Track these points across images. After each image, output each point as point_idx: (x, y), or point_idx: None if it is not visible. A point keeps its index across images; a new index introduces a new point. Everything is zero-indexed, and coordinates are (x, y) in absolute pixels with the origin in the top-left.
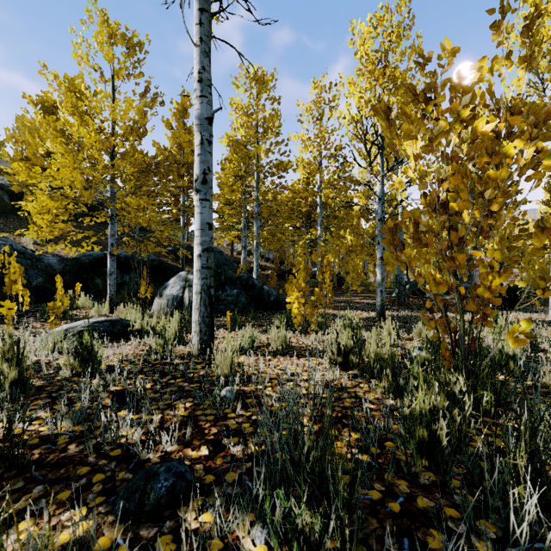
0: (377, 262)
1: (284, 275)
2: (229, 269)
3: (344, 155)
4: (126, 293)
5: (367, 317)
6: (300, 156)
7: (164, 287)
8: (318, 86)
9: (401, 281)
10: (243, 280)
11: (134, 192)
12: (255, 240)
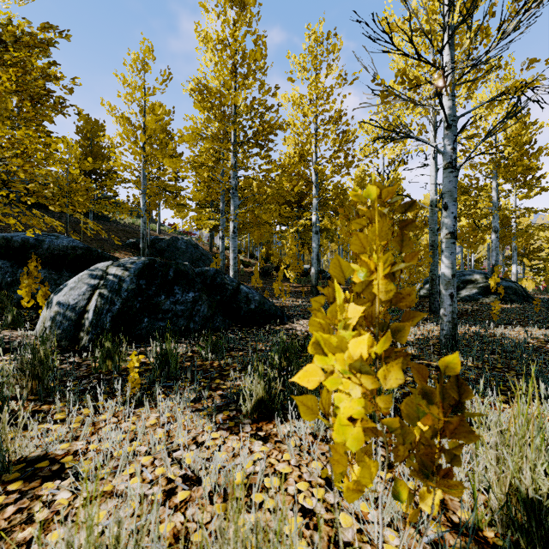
0: (443, 242)
1: (270, 273)
2: (205, 265)
3: (346, 122)
4: (5, 298)
5: (419, 341)
6: (292, 120)
7: (58, 289)
8: (313, 34)
9: (435, 279)
10: (207, 276)
11: (77, 164)
12: (231, 224)
